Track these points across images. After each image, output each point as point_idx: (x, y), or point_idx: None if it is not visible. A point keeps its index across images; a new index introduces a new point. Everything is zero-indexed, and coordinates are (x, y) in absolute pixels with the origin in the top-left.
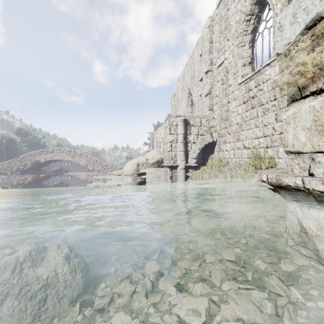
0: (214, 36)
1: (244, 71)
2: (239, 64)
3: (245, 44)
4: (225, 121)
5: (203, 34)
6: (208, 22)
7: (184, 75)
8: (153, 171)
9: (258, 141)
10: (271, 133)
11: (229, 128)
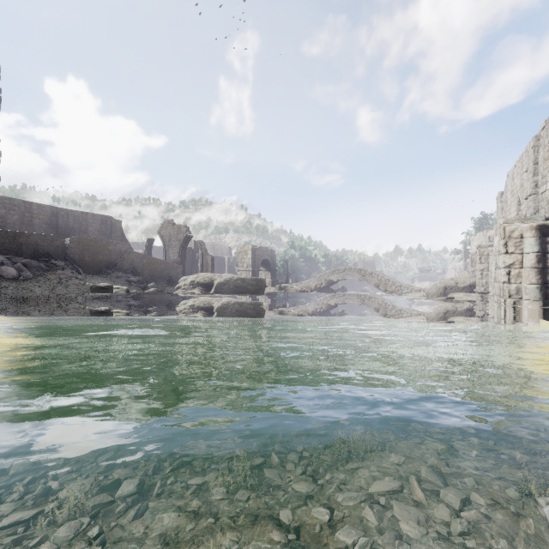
0: (539, 159)
1: None
2: None
3: None
4: None
5: (528, 150)
6: (532, 143)
7: (513, 175)
8: (463, 296)
9: None
10: None
11: None
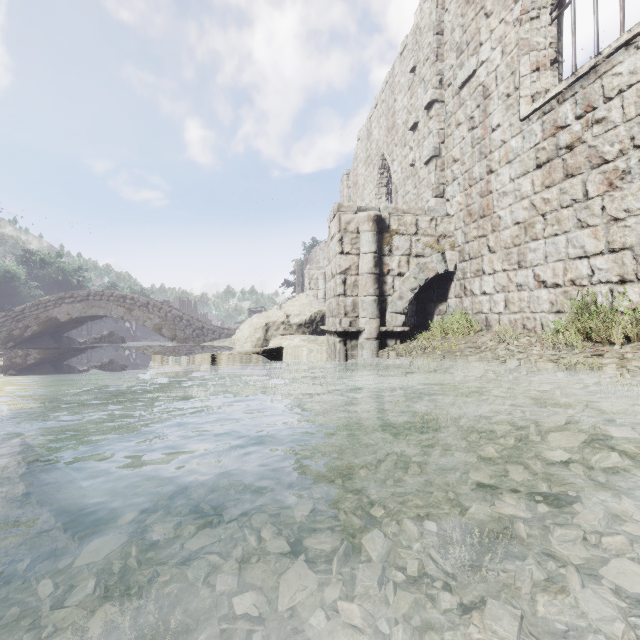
0: (449, 17)
1: (538, 83)
2: (524, 67)
3: (541, 14)
4: (480, 220)
5: (418, 19)
6: None
7: (371, 127)
8: (301, 344)
9: (590, 265)
10: (637, 241)
11: (492, 237)
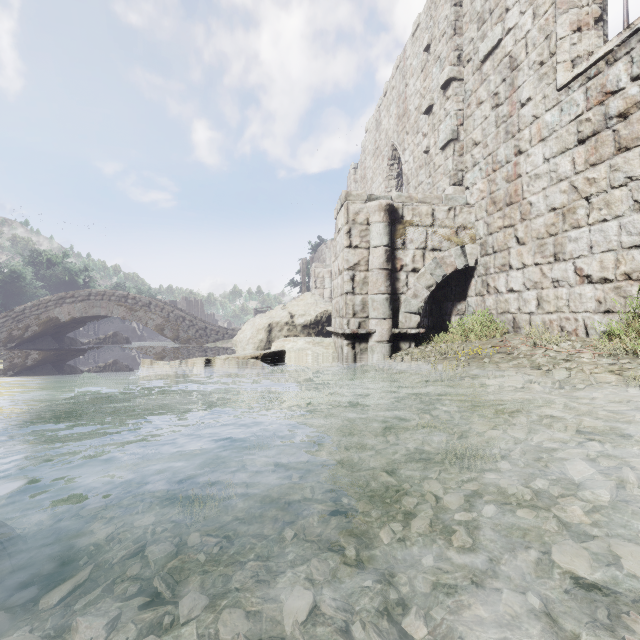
0: None
1: (579, 45)
2: (562, 28)
3: None
4: (506, 209)
5: None
6: None
7: (380, 116)
8: (305, 347)
9: None
10: None
11: (521, 227)
